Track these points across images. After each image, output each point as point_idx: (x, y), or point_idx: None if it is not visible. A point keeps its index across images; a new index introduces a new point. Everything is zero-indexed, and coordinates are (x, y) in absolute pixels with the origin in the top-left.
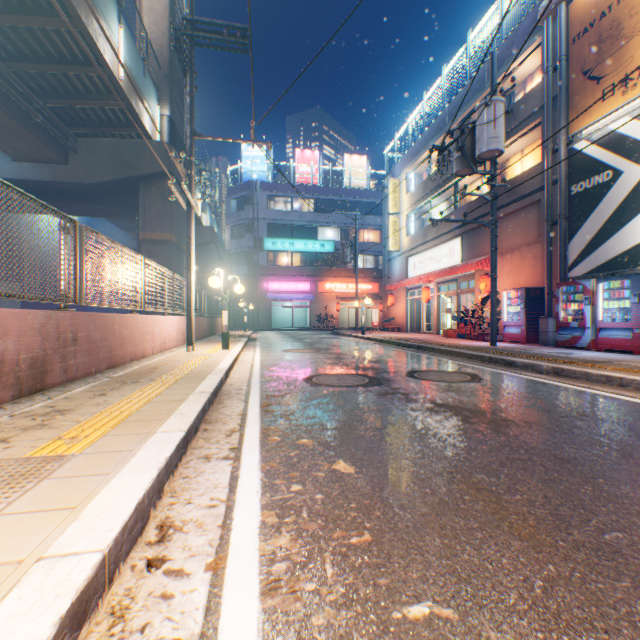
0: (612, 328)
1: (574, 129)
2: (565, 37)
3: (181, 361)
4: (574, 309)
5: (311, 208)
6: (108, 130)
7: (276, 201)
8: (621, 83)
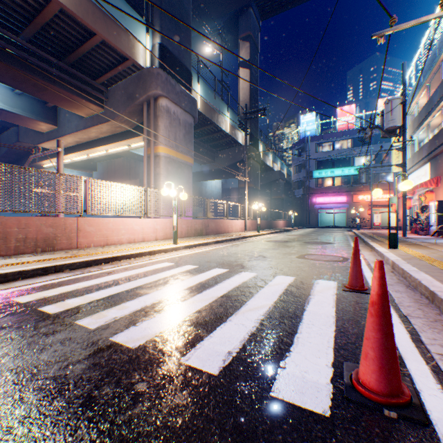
0: None
1: None
2: None
3: (236, 234)
4: None
5: (347, 145)
6: (226, 147)
7: (321, 146)
8: None
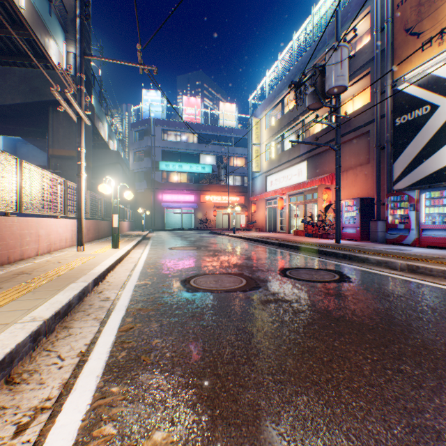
0: (433, 229)
1: (398, 74)
2: (390, 4)
3: (59, 263)
4: (400, 214)
5: (195, 140)
6: (17, 59)
7: (169, 134)
8: (438, 36)
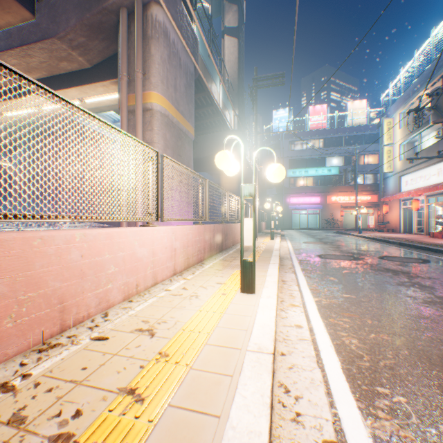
0: None
1: None
2: None
3: (256, 244)
4: None
5: (320, 145)
6: (210, 130)
7: (295, 144)
8: None
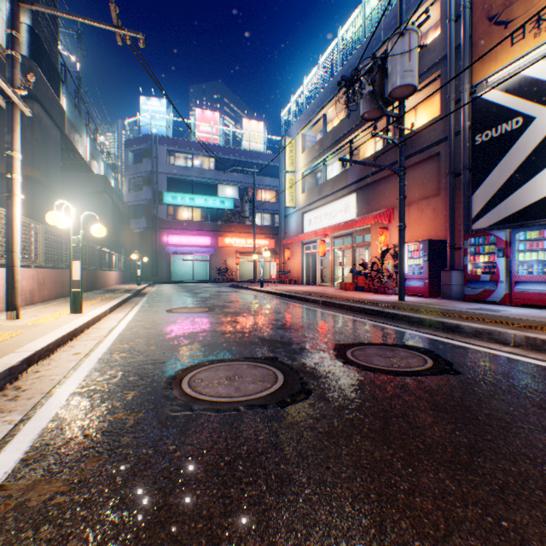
0: (530, 281)
1: (479, 77)
2: None
3: None
4: (484, 261)
5: (212, 166)
6: None
7: (176, 156)
8: (533, 25)
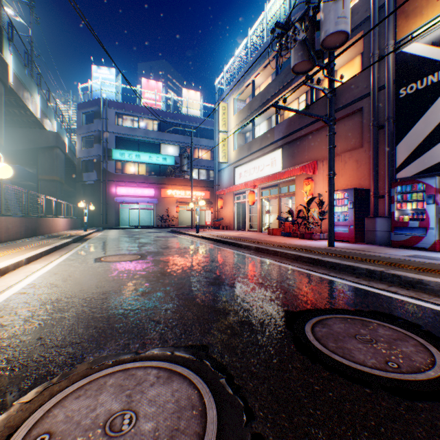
0: None
1: (404, 33)
2: None
3: None
4: (412, 208)
5: (155, 128)
6: None
7: (124, 119)
8: None
